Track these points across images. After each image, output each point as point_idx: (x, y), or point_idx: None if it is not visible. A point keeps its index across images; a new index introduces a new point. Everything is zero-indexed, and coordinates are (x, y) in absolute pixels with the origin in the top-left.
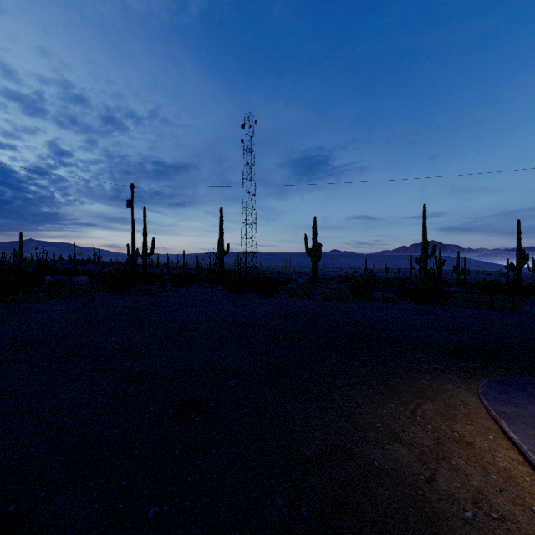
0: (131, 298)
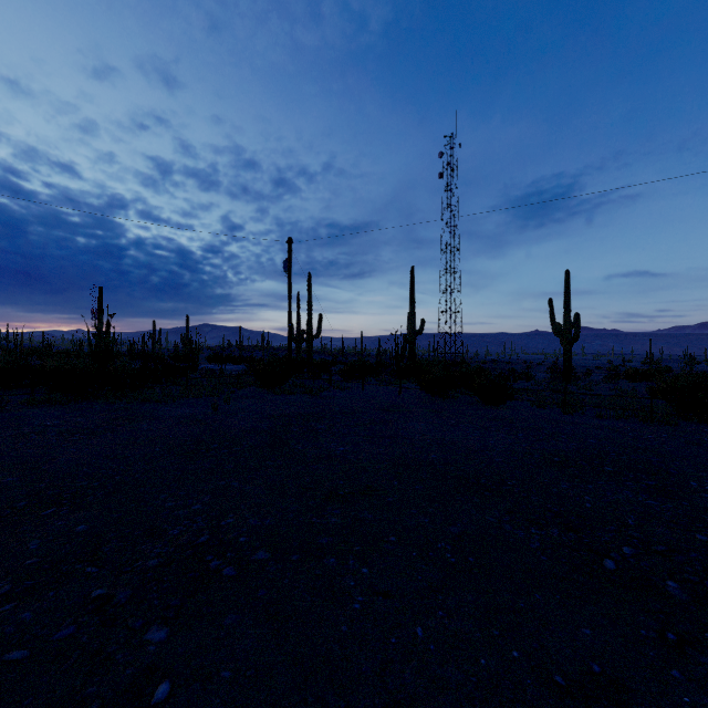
0: (282, 400)
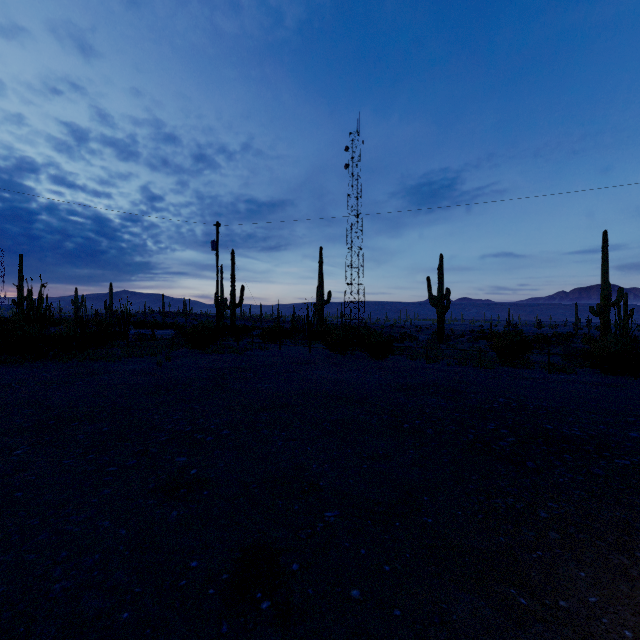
0: (213, 358)
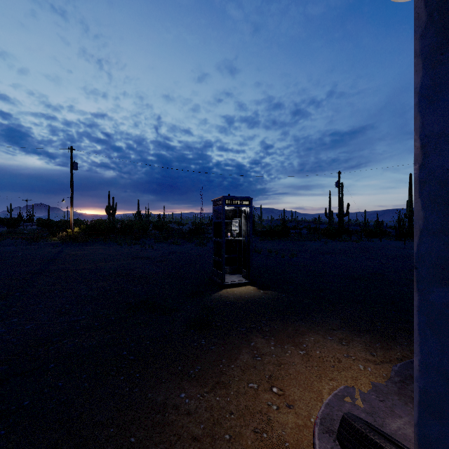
0: (345, 243)
